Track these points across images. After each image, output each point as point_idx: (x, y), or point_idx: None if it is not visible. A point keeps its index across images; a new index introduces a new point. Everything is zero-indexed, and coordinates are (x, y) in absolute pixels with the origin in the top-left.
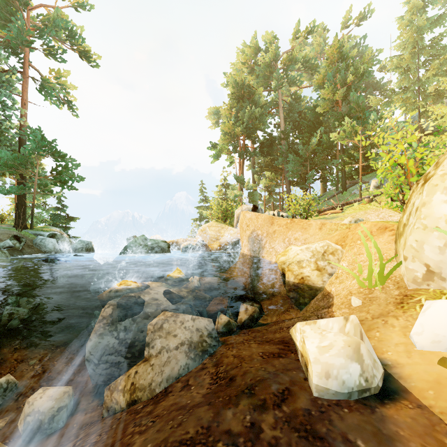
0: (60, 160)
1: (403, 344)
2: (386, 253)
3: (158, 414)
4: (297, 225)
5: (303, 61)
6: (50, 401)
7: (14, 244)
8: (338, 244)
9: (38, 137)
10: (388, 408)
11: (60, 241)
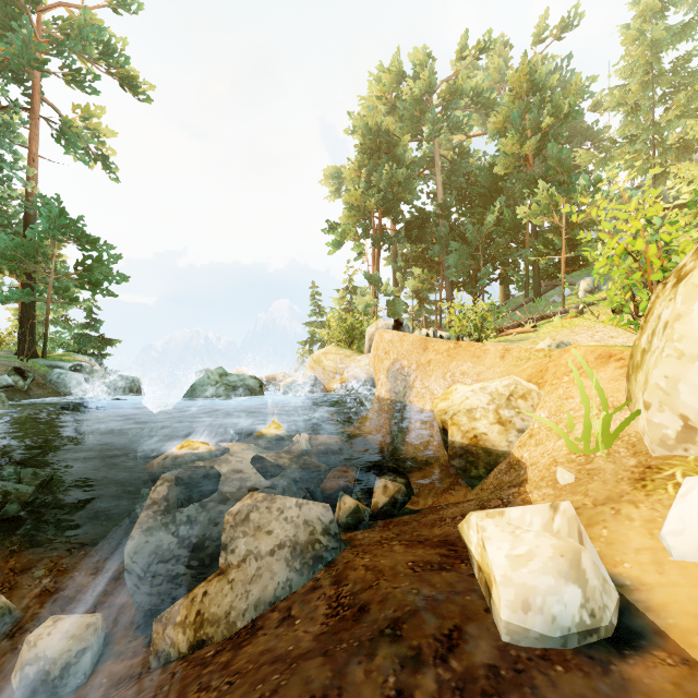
0: (89, 250)
1: (649, 550)
2: (612, 397)
3: (238, 669)
4: (465, 352)
5: (473, 95)
6: (65, 639)
7: (15, 381)
8: (532, 382)
9: (55, 213)
10: (632, 665)
11: (89, 377)
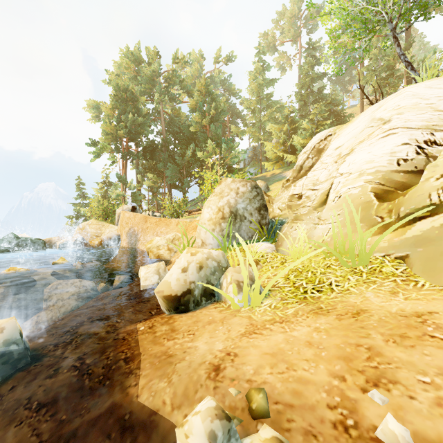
0: None
1: None
2: None
3: None
4: (163, 223)
5: (181, 84)
6: None
7: None
8: (183, 234)
9: None
10: None
11: None
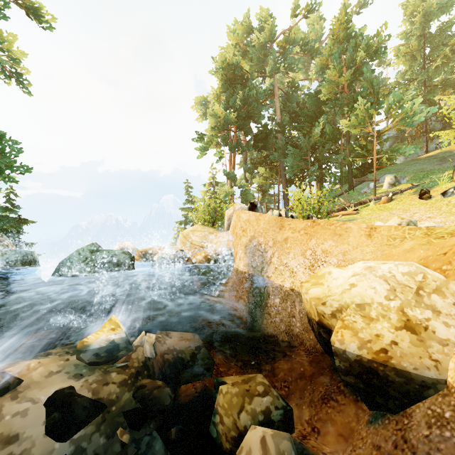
0: None
1: None
2: None
3: None
4: (324, 230)
5: (302, 43)
6: None
7: None
8: (430, 268)
9: None
10: None
11: None
